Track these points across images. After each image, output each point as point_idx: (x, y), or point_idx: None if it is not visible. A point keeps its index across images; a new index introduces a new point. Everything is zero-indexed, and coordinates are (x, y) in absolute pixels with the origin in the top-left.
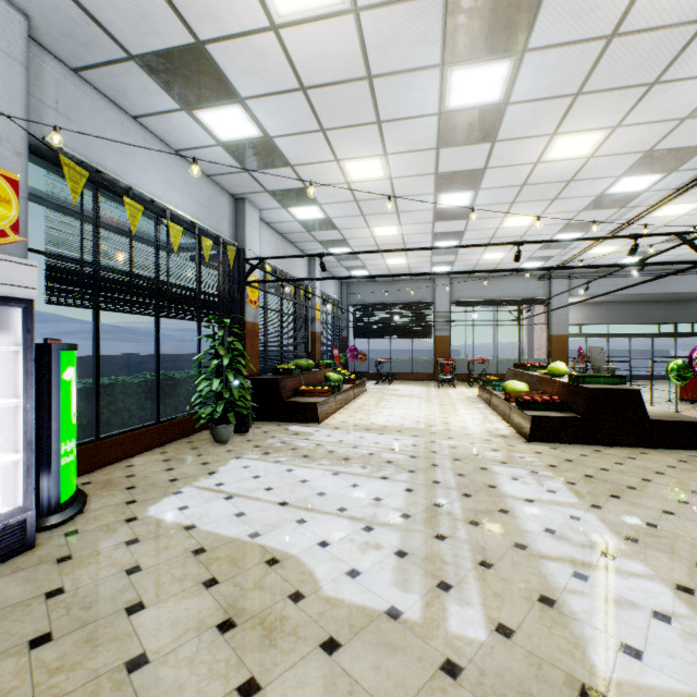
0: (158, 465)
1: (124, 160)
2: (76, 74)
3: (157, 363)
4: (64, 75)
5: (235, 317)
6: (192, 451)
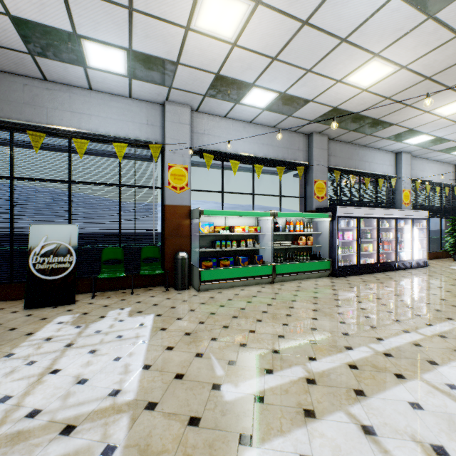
0: (437, 262)
1: (422, 173)
2: (414, 157)
3: (428, 232)
4: (412, 159)
5: (455, 215)
6: (446, 261)
